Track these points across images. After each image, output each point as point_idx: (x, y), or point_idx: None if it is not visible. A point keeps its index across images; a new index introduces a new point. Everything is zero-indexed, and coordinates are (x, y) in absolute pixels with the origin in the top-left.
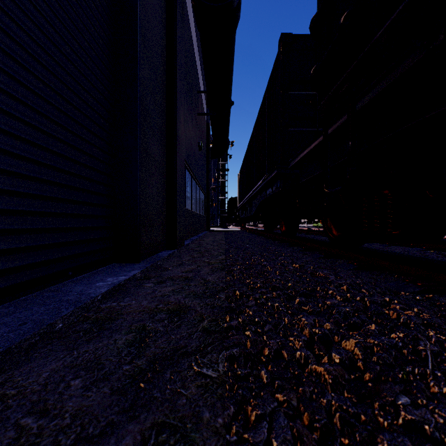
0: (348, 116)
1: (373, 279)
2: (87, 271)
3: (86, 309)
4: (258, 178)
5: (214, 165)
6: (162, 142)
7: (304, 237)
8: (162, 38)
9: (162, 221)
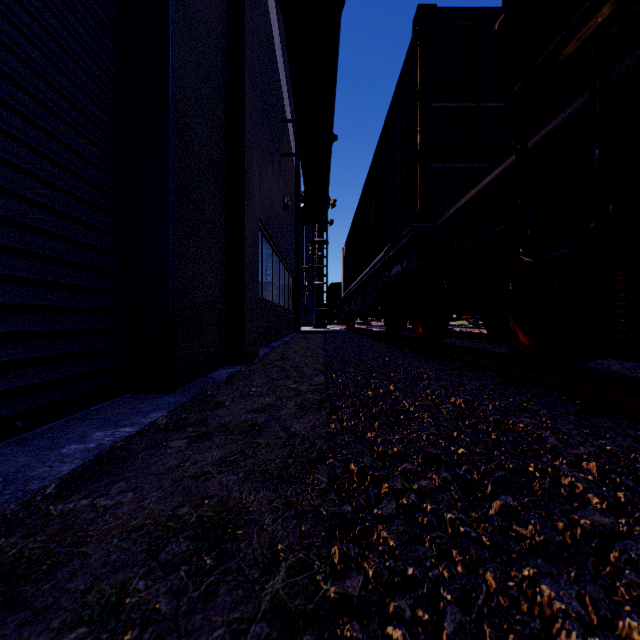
0: (591, 95)
1: (637, 442)
2: (63, 414)
3: (2, 528)
4: (376, 250)
5: (308, 236)
6: (219, 186)
7: (457, 346)
8: (220, 13)
9: (220, 318)
